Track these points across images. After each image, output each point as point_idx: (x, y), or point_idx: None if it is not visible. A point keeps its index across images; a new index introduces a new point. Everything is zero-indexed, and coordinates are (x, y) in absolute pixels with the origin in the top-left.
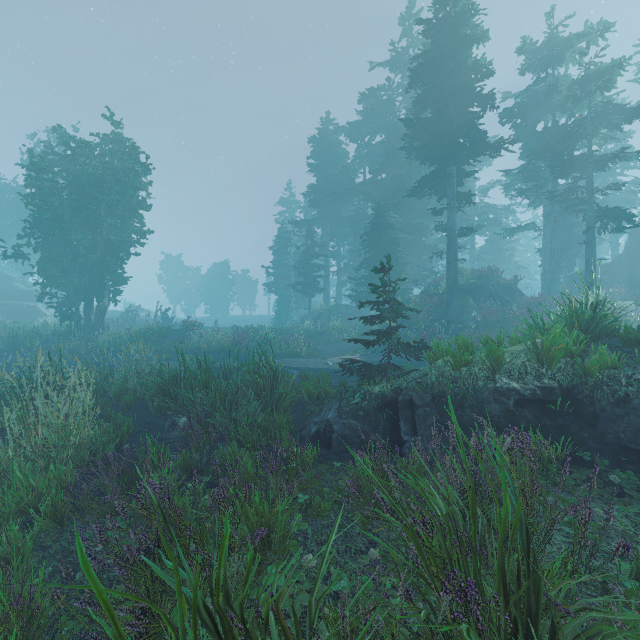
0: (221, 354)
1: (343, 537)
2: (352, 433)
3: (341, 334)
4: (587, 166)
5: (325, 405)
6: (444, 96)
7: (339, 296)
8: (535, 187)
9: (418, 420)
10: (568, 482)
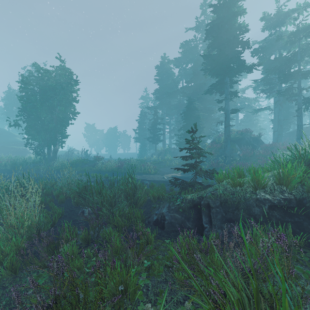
0: (112, 172)
1: (169, 290)
2: (175, 221)
3: (171, 162)
4: (298, 76)
5: (161, 204)
6: (223, 43)
7: (170, 143)
8: (270, 88)
9: (212, 215)
10: (304, 258)
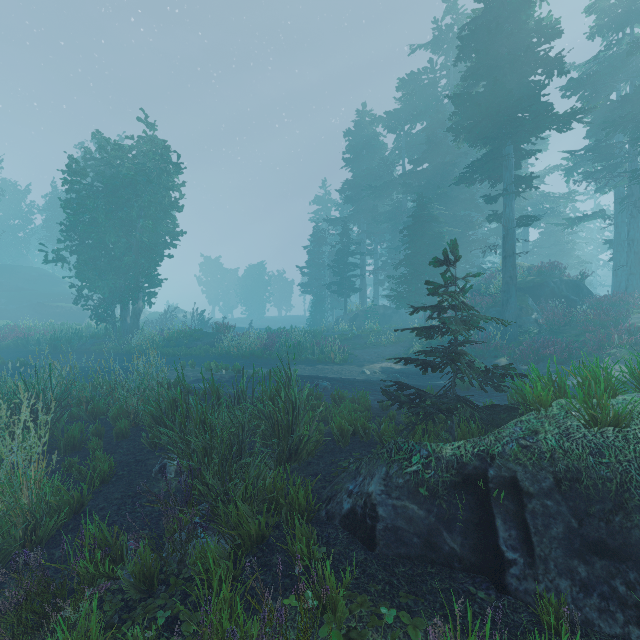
0: (250, 359)
1: None
2: (409, 526)
3: (379, 337)
4: None
5: (364, 464)
6: (500, 64)
7: (376, 296)
8: (607, 168)
9: (533, 524)
10: None
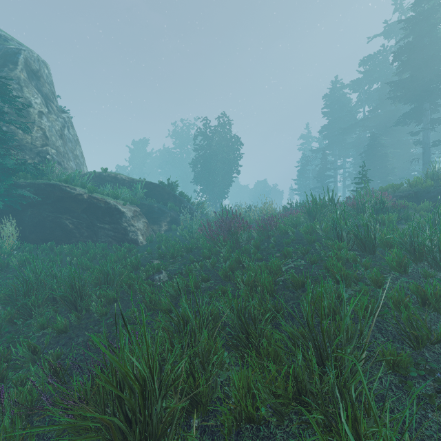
0: None
1: None
2: None
3: None
4: None
5: None
6: (418, 63)
7: (344, 195)
8: None
9: None
10: None
